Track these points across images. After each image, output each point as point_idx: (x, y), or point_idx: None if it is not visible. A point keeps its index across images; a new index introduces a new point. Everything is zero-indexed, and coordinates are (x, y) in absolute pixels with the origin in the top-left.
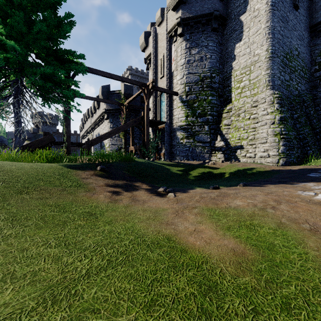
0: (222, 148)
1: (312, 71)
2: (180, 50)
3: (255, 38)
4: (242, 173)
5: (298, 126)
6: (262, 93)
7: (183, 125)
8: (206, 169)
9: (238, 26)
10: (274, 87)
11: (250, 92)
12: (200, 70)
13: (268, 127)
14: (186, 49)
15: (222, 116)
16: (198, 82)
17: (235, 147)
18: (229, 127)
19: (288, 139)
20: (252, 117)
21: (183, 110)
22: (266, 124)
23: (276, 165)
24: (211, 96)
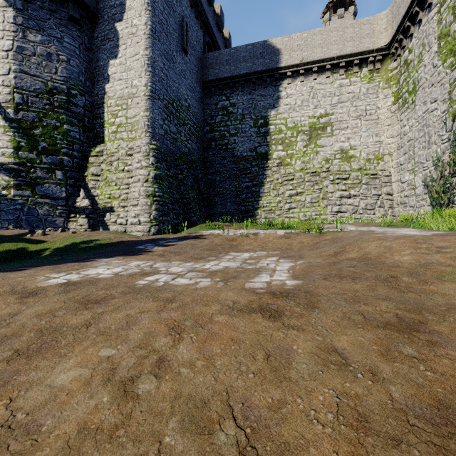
0: (87, 209)
1: (205, 131)
2: (2, 20)
3: (133, 63)
4: (69, 249)
5: (182, 189)
6: (138, 139)
7: (8, 162)
8: (20, 244)
9: (114, 36)
10: (155, 136)
11: (127, 134)
12: (46, 74)
13: (140, 185)
14: (16, 26)
15: (89, 161)
16: (43, 94)
17: (105, 209)
18: (99, 178)
19: (162, 203)
20: (126, 169)
21: (8, 135)
22: (139, 181)
23: (148, 234)
24: (69, 124)
